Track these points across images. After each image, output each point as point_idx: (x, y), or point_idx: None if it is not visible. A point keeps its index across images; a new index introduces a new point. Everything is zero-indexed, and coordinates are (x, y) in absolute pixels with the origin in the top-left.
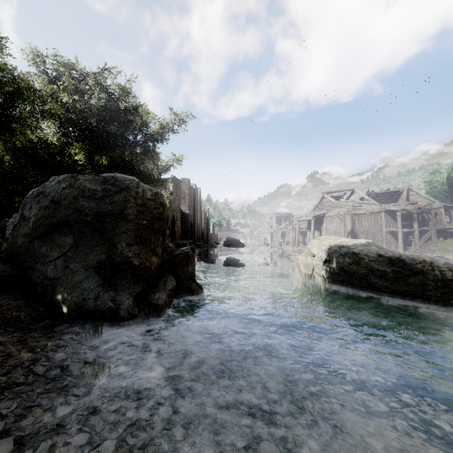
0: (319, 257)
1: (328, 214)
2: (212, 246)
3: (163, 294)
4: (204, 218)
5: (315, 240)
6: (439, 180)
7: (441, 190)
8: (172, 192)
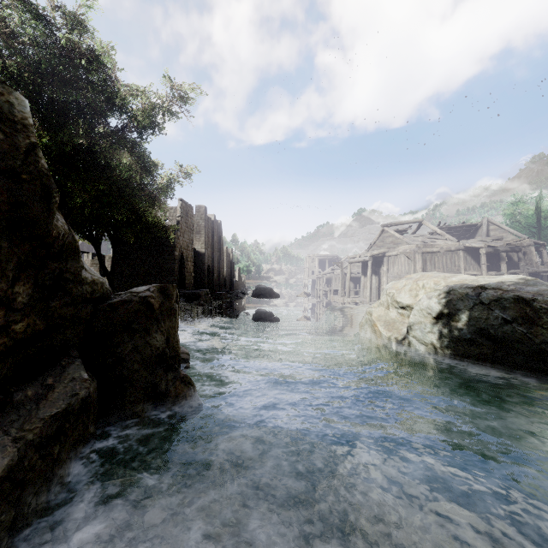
0: (424, 308)
1: (390, 253)
2: (237, 297)
3: (11, 442)
4: (226, 260)
5: (401, 280)
6: (524, 211)
7: (526, 224)
8: (180, 221)
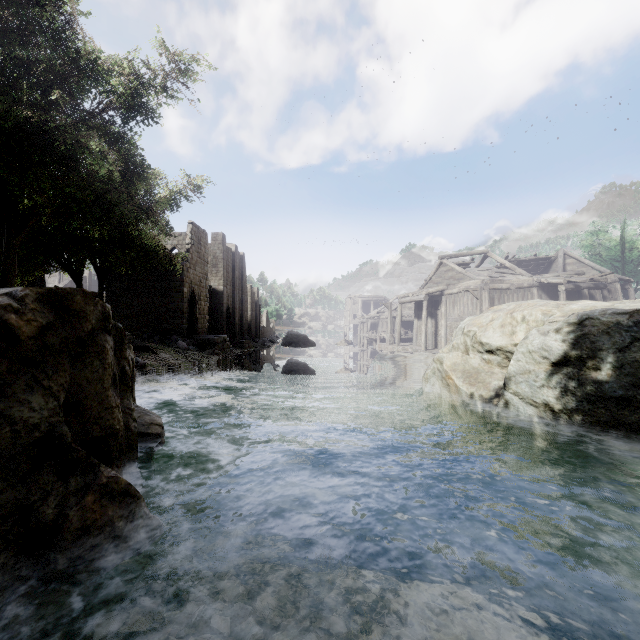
0: (536, 350)
1: (449, 290)
2: (264, 346)
3: None
4: (251, 301)
5: (486, 313)
6: (605, 243)
7: (607, 257)
8: (190, 249)
